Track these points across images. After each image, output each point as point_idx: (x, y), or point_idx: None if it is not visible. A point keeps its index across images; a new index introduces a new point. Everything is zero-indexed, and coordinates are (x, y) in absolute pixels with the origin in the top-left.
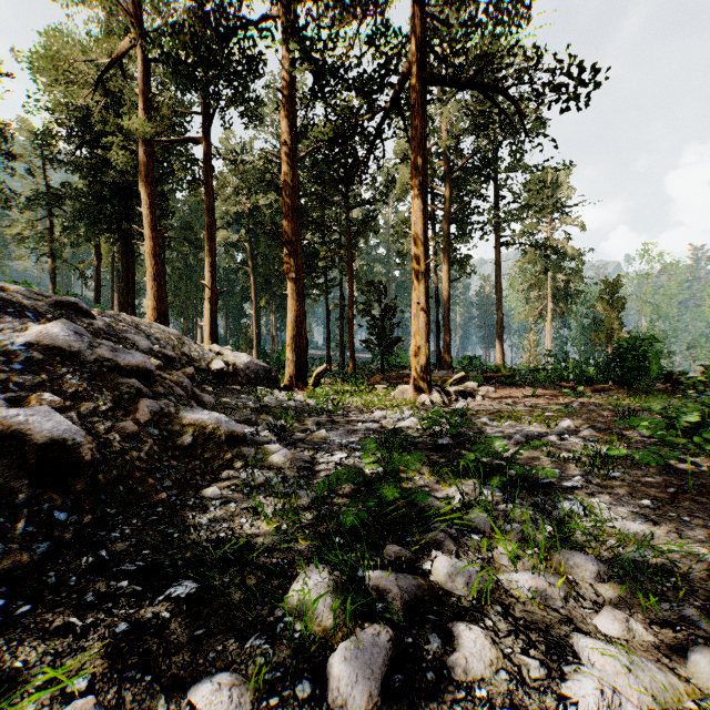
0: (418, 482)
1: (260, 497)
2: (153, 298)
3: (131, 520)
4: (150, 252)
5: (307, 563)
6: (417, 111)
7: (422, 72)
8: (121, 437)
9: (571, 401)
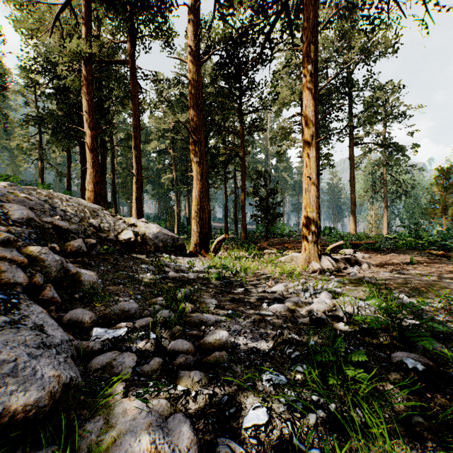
0: None
1: None
2: (91, 182)
3: None
4: (89, 146)
5: None
6: (309, 1)
7: None
8: None
9: None
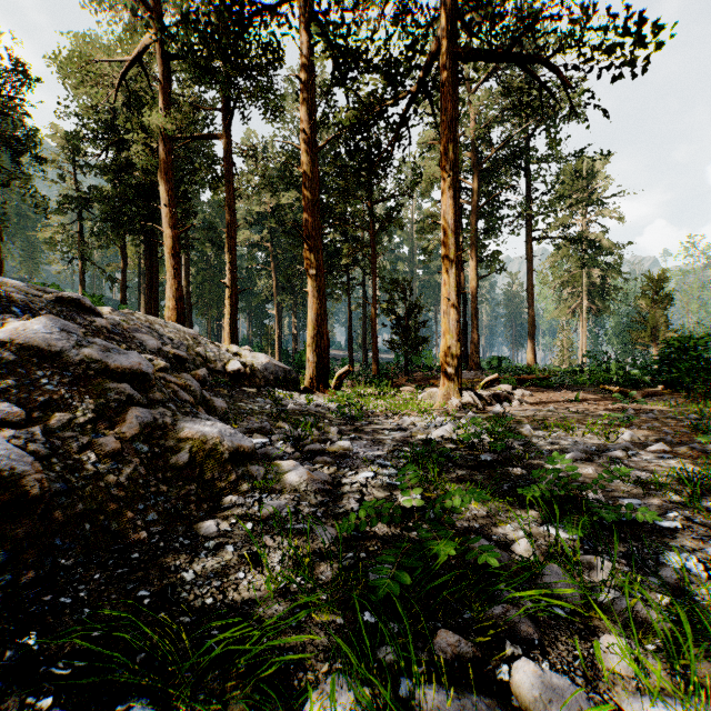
0: (464, 513)
1: (265, 537)
2: (173, 298)
3: (92, 575)
4: (170, 251)
5: (323, 659)
6: (447, 90)
7: (452, 47)
8: (98, 457)
9: (622, 406)
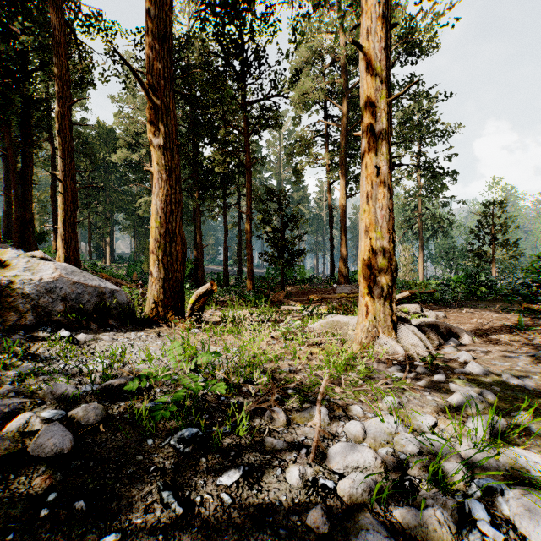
0: None
1: None
2: None
3: None
4: None
5: None
6: None
7: None
8: None
9: None
